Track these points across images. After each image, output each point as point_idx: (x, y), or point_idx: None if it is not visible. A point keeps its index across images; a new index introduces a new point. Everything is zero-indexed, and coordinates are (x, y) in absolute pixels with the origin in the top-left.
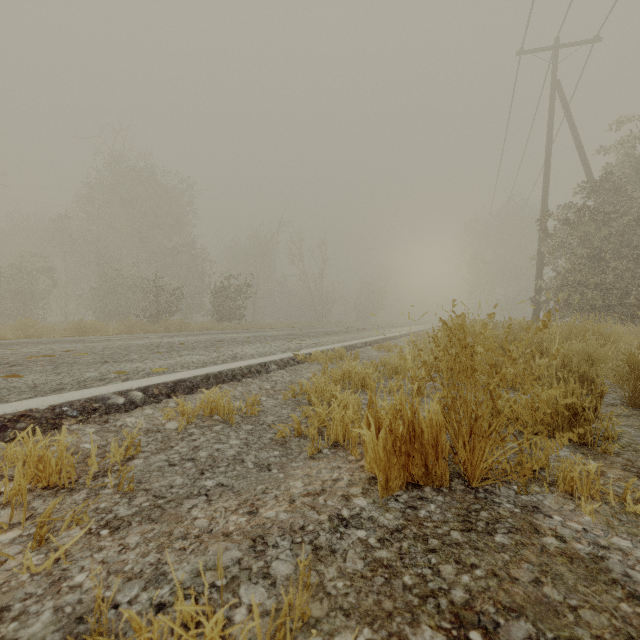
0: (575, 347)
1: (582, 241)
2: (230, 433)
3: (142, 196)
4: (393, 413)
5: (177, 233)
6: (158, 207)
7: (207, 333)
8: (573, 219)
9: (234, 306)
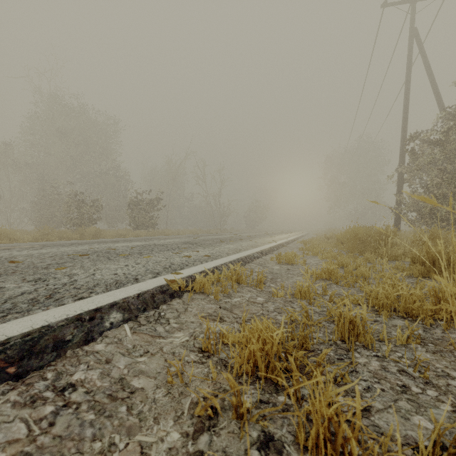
0: None
1: (445, 159)
2: None
3: (75, 128)
4: None
5: (104, 159)
6: (89, 138)
7: (99, 241)
8: (439, 139)
9: (148, 216)
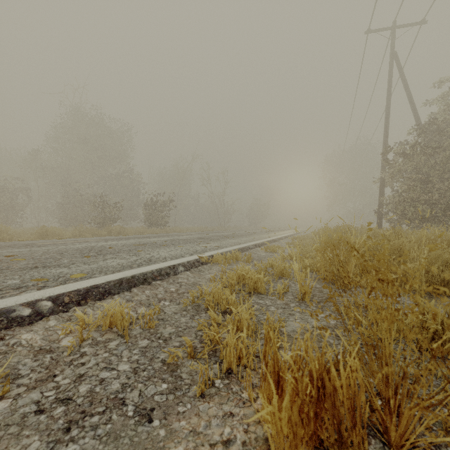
0: (434, 254)
1: (414, 168)
2: (123, 352)
3: (94, 136)
4: (296, 359)
5: (119, 163)
6: (106, 144)
7: (136, 237)
8: (408, 152)
9: (160, 216)
